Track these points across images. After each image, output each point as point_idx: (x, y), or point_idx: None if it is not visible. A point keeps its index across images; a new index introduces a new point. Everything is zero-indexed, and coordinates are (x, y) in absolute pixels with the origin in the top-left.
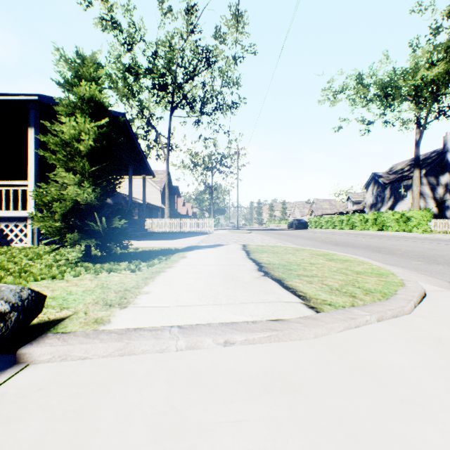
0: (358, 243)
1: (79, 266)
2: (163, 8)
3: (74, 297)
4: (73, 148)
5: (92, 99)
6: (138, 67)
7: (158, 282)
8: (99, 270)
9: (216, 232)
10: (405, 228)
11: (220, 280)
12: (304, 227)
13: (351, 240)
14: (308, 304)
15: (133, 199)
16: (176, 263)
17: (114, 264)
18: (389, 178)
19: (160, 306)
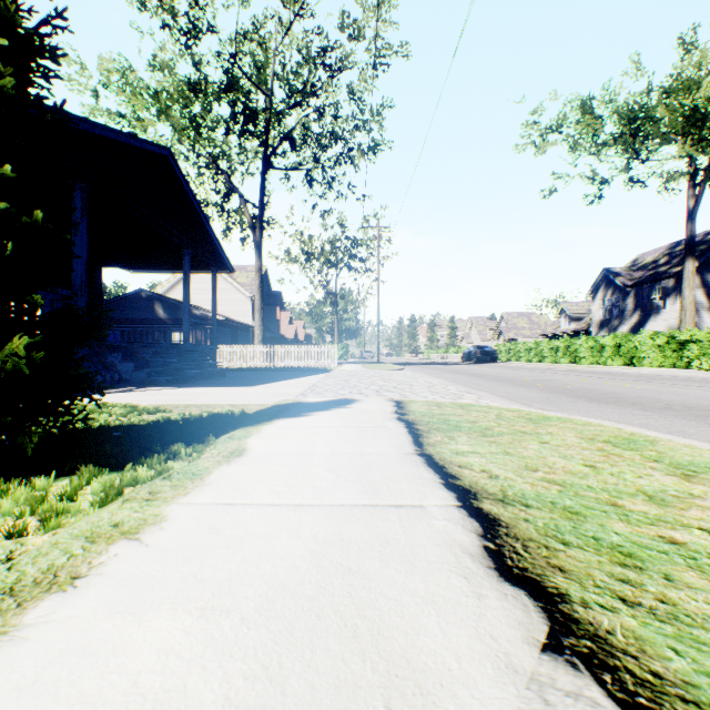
0: (630, 395)
1: None
2: None
3: None
4: None
5: None
6: (205, 80)
7: None
8: None
9: (342, 368)
10: (676, 362)
11: None
12: (490, 359)
13: (606, 387)
14: None
15: (203, 312)
16: (188, 492)
17: None
18: (633, 276)
19: None
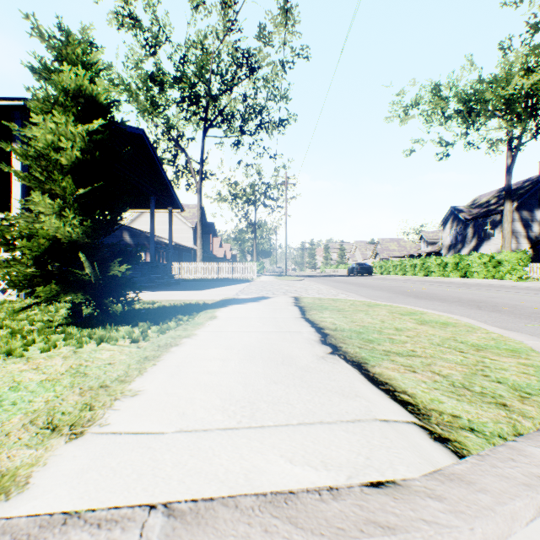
0: (444, 295)
1: (59, 332)
2: (193, 0)
3: (17, 397)
4: (51, 162)
5: (80, 92)
6: (163, 74)
7: (162, 367)
8: (84, 339)
9: (260, 279)
10: (495, 275)
11: (263, 362)
12: (367, 273)
13: (433, 291)
14: (430, 429)
15: (159, 238)
16: (200, 328)
17: (110, 329)
18: (472, 212)
19: (147, 431)
